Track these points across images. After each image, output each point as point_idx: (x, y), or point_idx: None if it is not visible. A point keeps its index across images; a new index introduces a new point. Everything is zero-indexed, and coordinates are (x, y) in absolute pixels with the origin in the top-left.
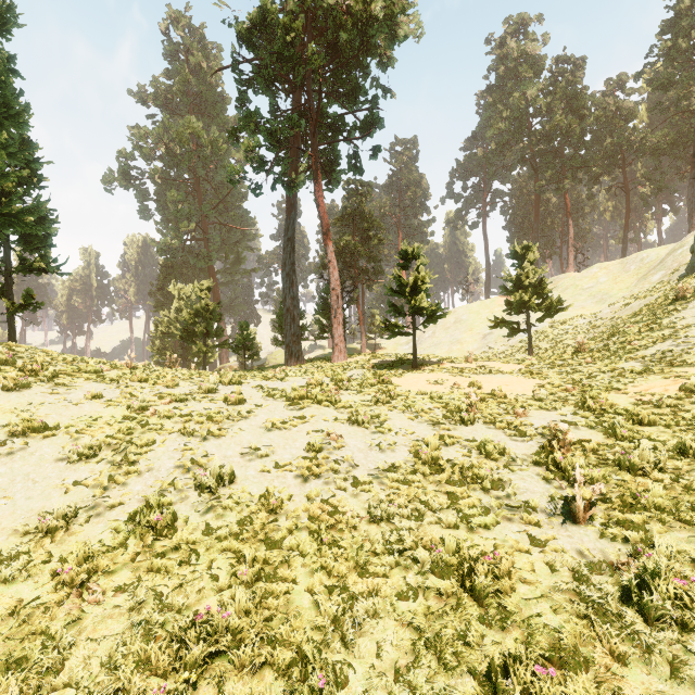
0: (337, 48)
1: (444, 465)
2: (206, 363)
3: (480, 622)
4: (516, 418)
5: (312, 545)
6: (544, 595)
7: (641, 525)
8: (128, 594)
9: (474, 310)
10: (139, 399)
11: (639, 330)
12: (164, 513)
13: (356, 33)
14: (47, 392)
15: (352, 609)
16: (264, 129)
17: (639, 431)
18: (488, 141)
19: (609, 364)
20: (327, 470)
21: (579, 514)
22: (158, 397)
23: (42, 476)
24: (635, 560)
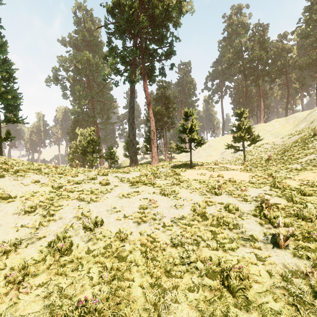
0: (154, 17)
1: (208, 216)
2: (93, 165)
3: (234, 306)
4: (242, 192)
5: (142, 260)
6: (268, 290)
7: (314, 249)
8: (44, 288)
9: (217, 141)
10: (57, 182)
11: (297, 149)
12: (66, 241)
13: (163, 9)
14: (12, 179)
15: (164, 298)
16: (119, 55)
17: (304, 199)
18: (223, 63)
19: (284, 165)
20: (149, 219)
21: (281, 243)
22: (67, 182)
23: (5, 222)
24: (316, 271)
